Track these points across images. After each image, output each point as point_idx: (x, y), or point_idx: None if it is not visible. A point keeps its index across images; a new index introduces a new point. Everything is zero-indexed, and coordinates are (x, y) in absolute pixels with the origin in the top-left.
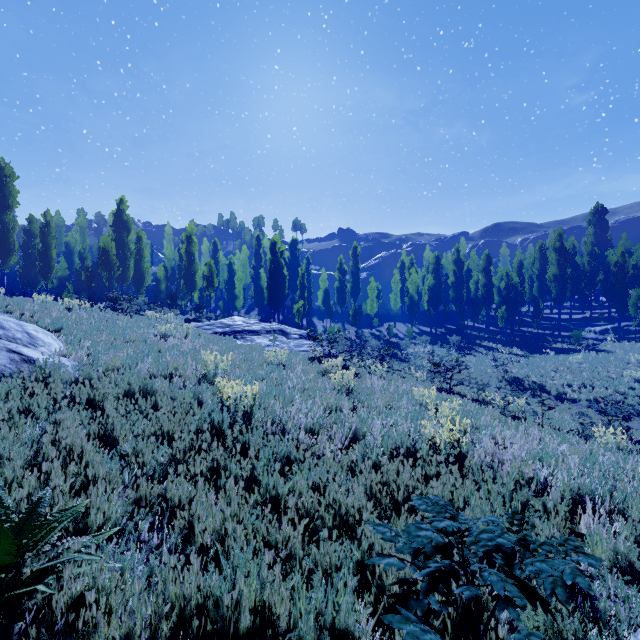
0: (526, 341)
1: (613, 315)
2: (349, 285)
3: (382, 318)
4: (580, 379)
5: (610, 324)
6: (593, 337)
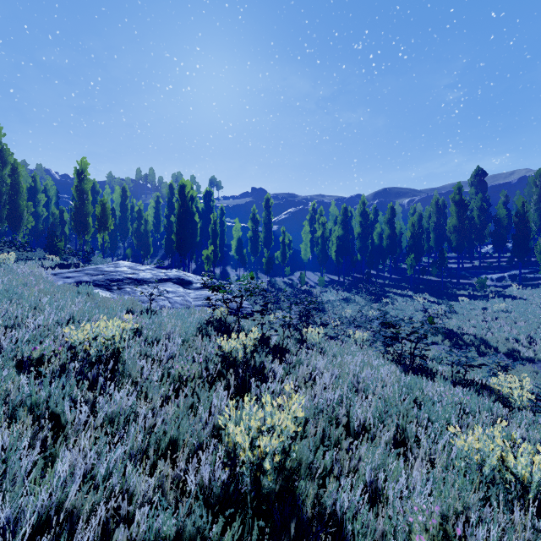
0: (431, 288)
1: (501, 264)
2: (262, 235)
3: (293, 267)
4: (525, 332)
5: (504, 272)
6: (491, 284)
